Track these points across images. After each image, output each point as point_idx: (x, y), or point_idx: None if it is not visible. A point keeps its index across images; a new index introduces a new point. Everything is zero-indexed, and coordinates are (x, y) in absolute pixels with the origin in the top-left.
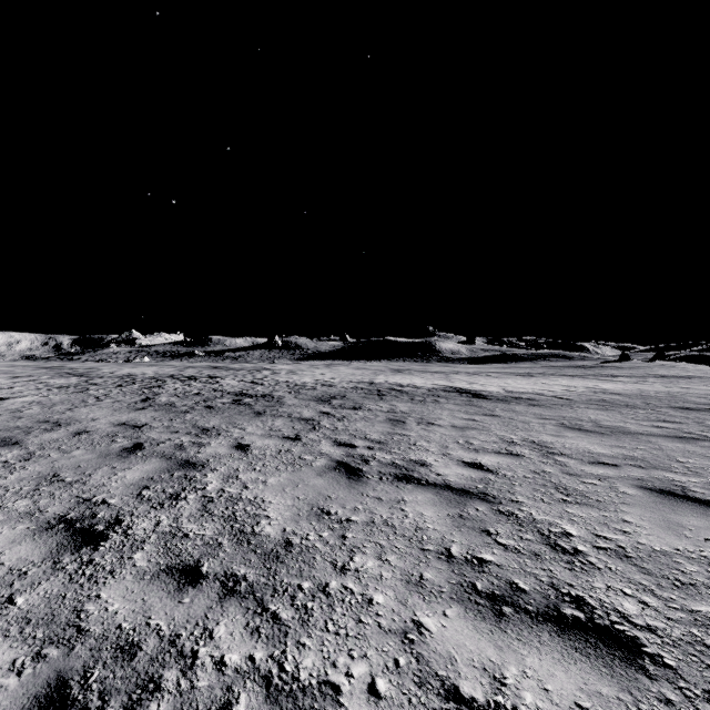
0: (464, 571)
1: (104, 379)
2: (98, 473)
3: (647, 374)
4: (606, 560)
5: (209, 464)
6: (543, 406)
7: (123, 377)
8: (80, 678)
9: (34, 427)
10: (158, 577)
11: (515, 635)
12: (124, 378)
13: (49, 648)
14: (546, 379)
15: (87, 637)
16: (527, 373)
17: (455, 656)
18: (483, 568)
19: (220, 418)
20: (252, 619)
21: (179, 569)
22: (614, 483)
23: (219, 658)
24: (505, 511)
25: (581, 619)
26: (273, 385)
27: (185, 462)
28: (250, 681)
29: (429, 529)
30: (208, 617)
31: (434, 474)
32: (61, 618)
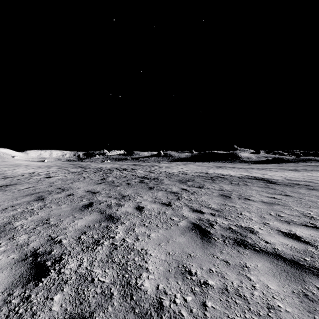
0: None
1: (90, 169)
2: (66, 220)
3: None
4: None
5: (120, 218)
6: (318, 190)
7: (98, 168)
8: None
9: (54, 191)
10: None
11: None
12: (98, 169)
13: None
14: (309, 173)
15: None
16: (294, 169)
17: None
18: None
19: (132, 190)
20: None
21: None
22: None
23: None
24: None
25: None
26: (159, 173)
27: (109, 216)
28: None
29: (281, 310)
30: None
31: (263, 241)
32: None
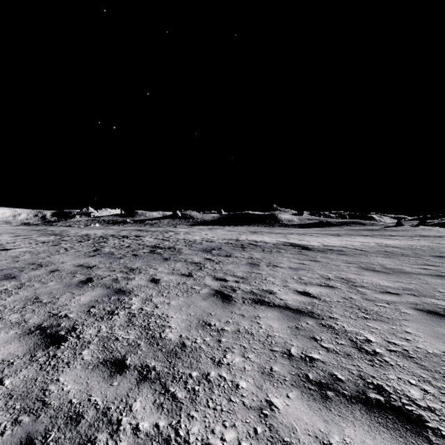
0: (300, 366)
1: (71, 237)
2: (63, 297)
3: (414, 234)
4: (396, 359)
5: (133, 291)
6: (347, 255)
7: (83, 236)
8: (42, 438)
9: (26, 267)
10: (97, 367)
11: (336, 412)
12: (83, 237)
13: (23, 416)
14: (349, 238)
15: (48, 408)
16: (336, 234)
17: (295, 426)
18: (312, 364)
19: (141, 262)
20: (158, 397)
21: (111, 362)
22: (397, 306)
23: (135, 425)
24: (326, 325)
25: (382, 401)
26: (175, 241)
27: (119, 290)
28: (155, 443)
29: (276, 336)
30: (129, 395)
31: (278, 299)
32: (33, 395)
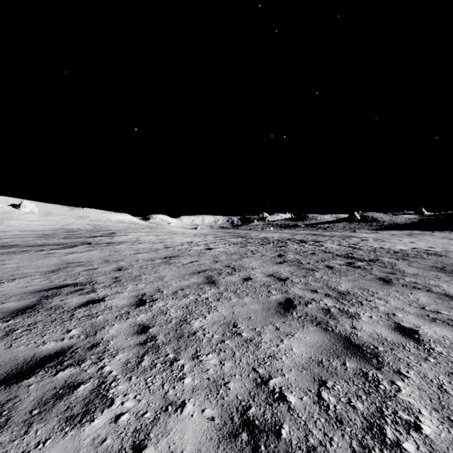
0: None
1: (253, 240)
2: (265, 332)
3: None
4: None
5: (382, 356)
6: None
7: (262, 239)
8: None
9: (223, 270)
10: None
11: None
12: (263, 240)
13: None
14: None
15: None
16: None
17: None
18: None
19: (347, 281)
20: None
21: None
22: None
23: None
24: None
25: None
26: (371, 250)
27: (347, 341)
28: None
29: None
30: None
31: None
32: None
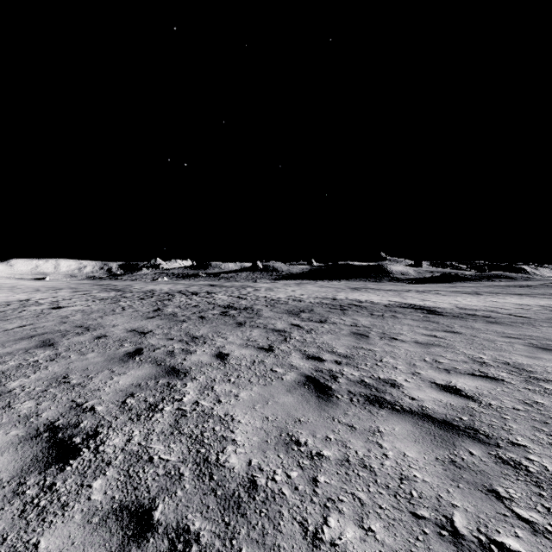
0: None
1: (133, 294)
2: (98, 376)
3: None
4: None
5: (190, 372)
6: (502, 324)
7: (146, 292)
8: None
9: (70, 331)
10: (105, 521)
11: None
12: (147, 293)
13: None
14: (494, 298)
15: None
16: (473, 291)
17: None
18: None
19: (208, 328)
20: None
21: (130, 511)
22: None
23: None
24: (508, 460)
25: None
26: (254, 300)
27: (171, 369)
28: None
29: (418, 480)
30: None
31: (407, 397)
32: None
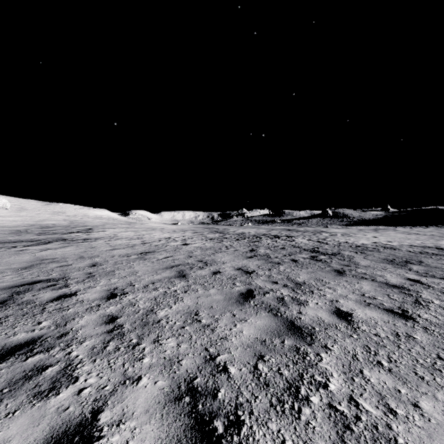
0: None
1: (230, 235)
2: (222, 319)
3: None
4: None
5: (316, 334)
6: None
7: (239, 234)
8: None
9: (195, 264)
10: None
11: None
12: (240, 235)
13: None
14: None
15: None
16: None
17: None
18: None
19: (306, 273)
20: None
21: None
22: None
23: None
24: None
25: None
26: (336, 245)
27: (291, 324)
28: None
29: None
30: None
31: None
32: None
